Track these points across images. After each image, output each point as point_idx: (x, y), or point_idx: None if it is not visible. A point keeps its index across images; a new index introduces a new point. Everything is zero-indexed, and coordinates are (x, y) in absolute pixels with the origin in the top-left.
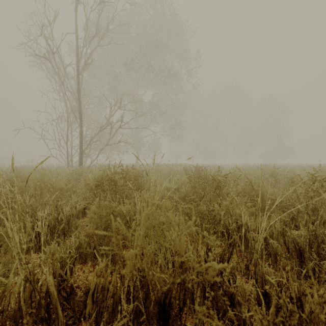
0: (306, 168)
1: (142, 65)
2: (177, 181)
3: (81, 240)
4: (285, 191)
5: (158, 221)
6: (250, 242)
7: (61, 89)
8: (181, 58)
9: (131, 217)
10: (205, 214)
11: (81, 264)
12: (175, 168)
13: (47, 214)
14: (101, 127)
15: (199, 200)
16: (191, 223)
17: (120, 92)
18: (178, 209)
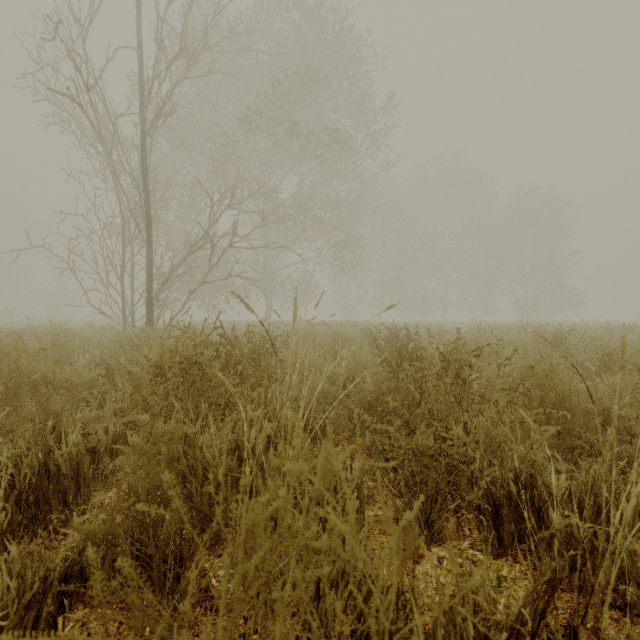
0: (620, 331)
1: (278, 122)
2: (352, 360)
3: (52, 569)
4: (600, 385)
5: (301, 542)
6: (579, 556)
7: (110, 168)
8: (356, 110)
9: (228, 477)
10: (431, 457)
11: (88, 604)
12: (345, 332)
13: (17, 454)
14: (192, 246)
15: (410, 412)
16: (411, 517)
17: (233, 178)
18: (355, 426)
